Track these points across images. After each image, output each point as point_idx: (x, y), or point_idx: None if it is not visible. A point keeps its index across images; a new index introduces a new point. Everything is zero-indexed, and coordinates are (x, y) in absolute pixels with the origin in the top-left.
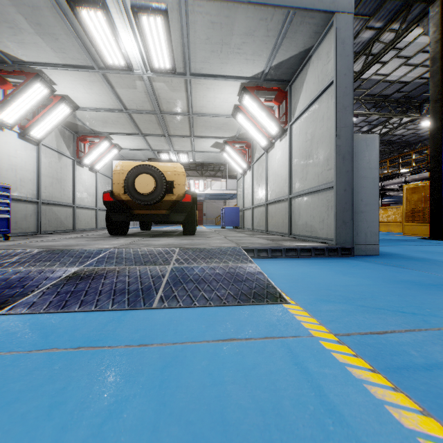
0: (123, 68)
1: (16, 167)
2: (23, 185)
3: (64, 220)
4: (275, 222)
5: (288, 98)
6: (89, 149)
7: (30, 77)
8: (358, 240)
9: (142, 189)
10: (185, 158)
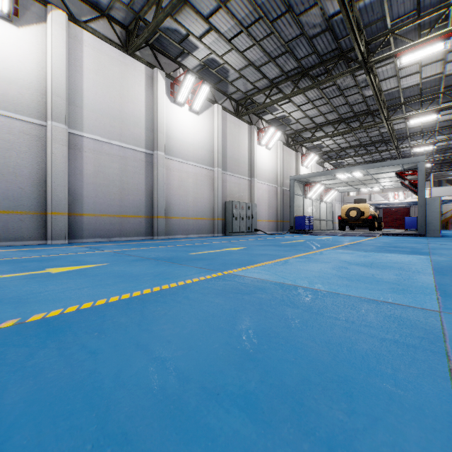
0: (345, 178)
1: (308, 209)
2: (309, 214)
3: (317, 225)
4: None
5: None
6: (326, 195)
7: (316, 184)
8: (429, 232)
9: (352, 215)
10: (377, 189)
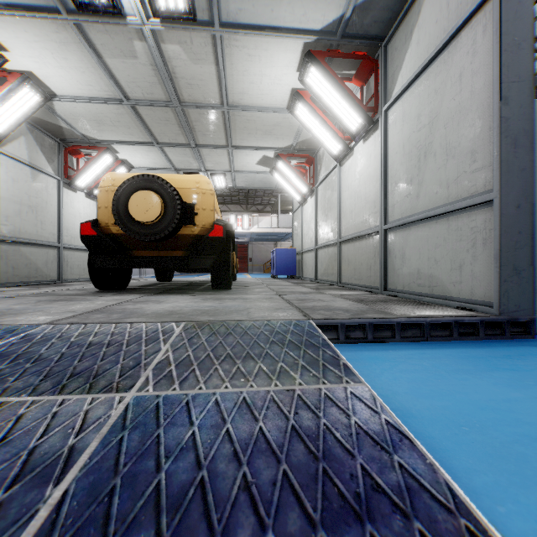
0: (106, 11)
1: None
2: None
3: (42, 266)
4: (355, 270)
5: (381, 68)
6: (83, 166)
7: None
8: None
9: (140, 215)
10: (222, 182)
